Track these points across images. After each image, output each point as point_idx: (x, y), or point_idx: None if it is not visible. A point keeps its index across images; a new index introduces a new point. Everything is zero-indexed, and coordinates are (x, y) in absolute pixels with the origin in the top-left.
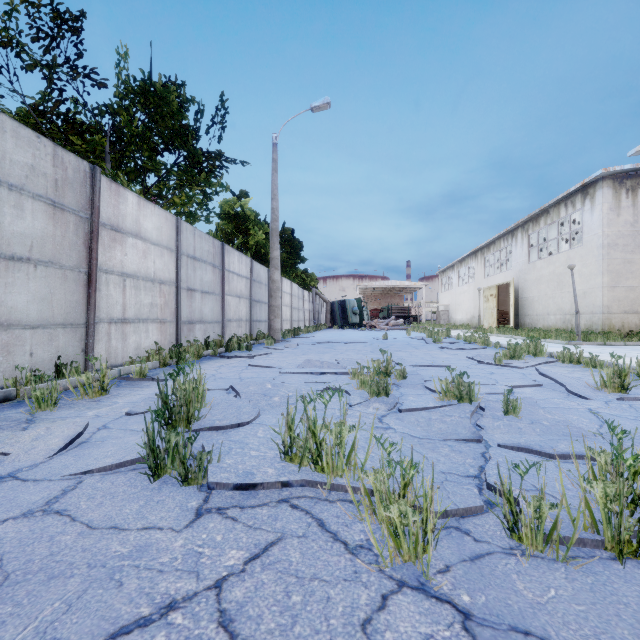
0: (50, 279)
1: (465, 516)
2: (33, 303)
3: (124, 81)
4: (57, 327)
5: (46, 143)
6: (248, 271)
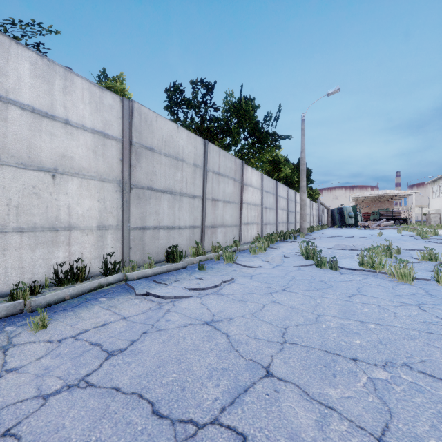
0: (233, 208)
1: (424, 281)
2: (229, 217)
3: (230, 107)
4: (234, 226)
5: (233, 157)
6: (286, 194)
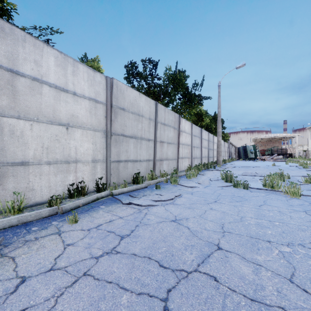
0: (173, 147)
1: (307, 196)
2: (171, 154)
3: (168, 77)
4: (173, 160)
5: (173, 113)
6: (207, 137)
